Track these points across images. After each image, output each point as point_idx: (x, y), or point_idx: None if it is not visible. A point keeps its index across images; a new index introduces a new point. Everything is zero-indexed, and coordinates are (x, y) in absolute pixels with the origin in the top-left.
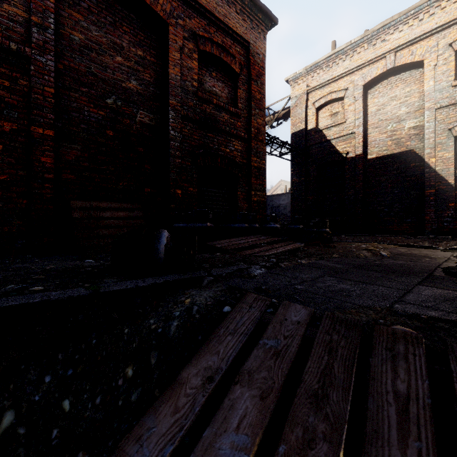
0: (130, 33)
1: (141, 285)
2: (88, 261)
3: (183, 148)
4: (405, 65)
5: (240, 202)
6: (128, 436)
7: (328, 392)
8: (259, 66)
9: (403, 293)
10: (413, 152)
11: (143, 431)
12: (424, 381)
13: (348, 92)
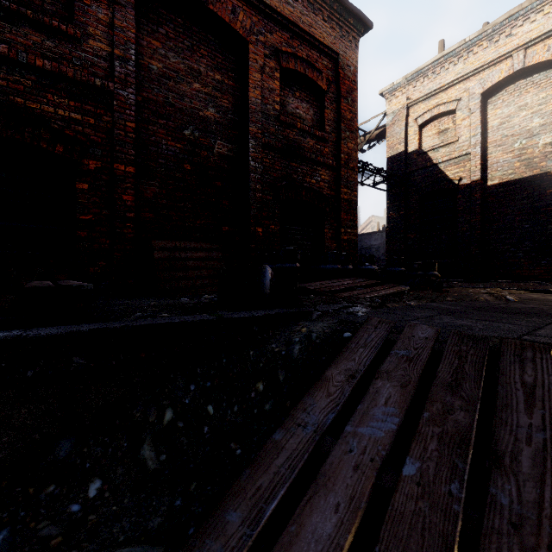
0: (207, 57)
1: (257, 315)
2: (183, 300)
3: (264, 181)
4: (538, 64)
5: (327, 241)
6: (295, 409)
7: (461, 383)
8: (350, 80)
9: (533, 329)
10: (550, 175)
11: (306, 406)
12: (550, 375)
13: (462, 103)
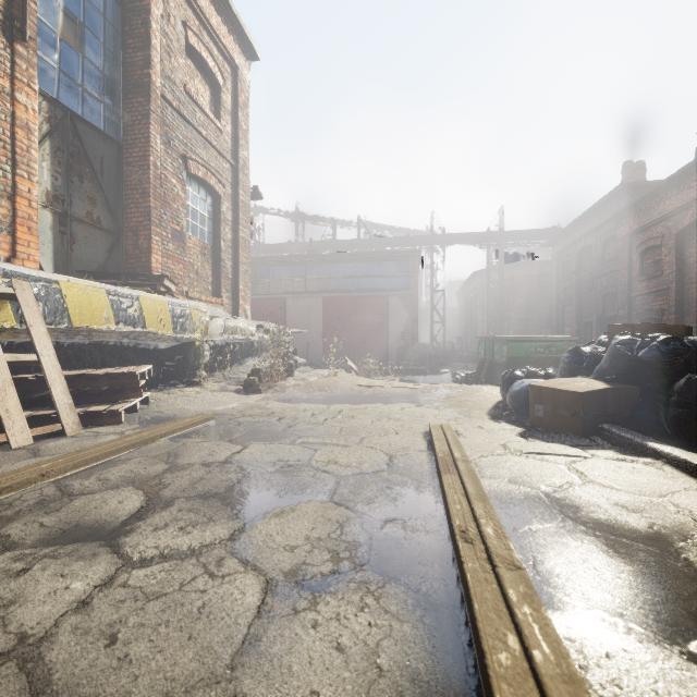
0: None
1: None
2: None
3: None
4: None
5: None
6: None
7: None
8: None
9: None
10: None
11: None
12: None
13: None
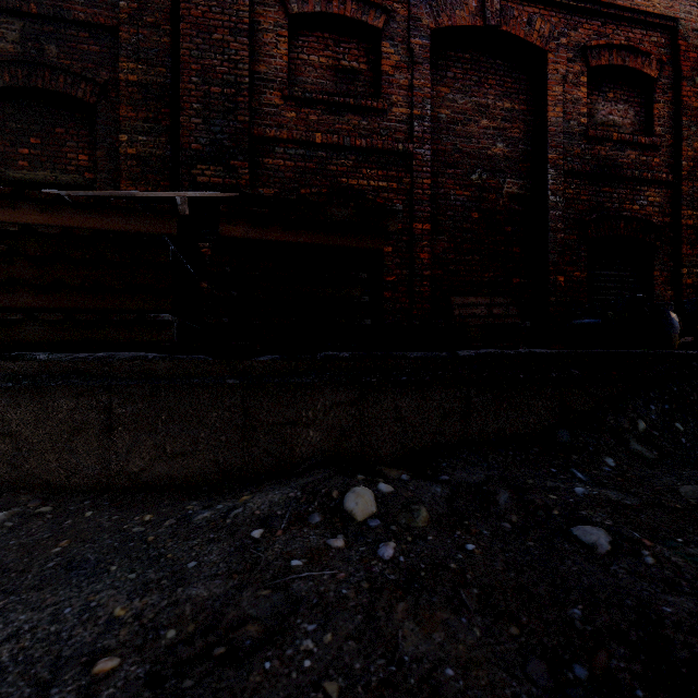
0: (495, 86)
1: (690, 353)
2: None
3: (566, 217)
4: None
5: (658, 288)
6: None
7: None
8: (697, 50)
9: None
10: None
11: None
12: None
13: None
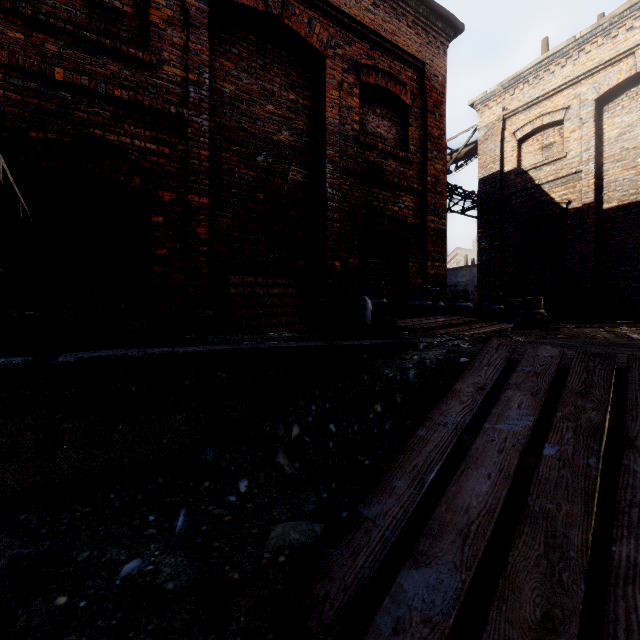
0: (281, 75)
1: (365, 344)
2: (272, 334)
3: (342, 210)
4: None
5: (412, 276)
6: (432, 413)
7: (590, 391)
8: (437, 92)
9: None
10: None
11: (442, 411)
12: None
13: (571, 112)
